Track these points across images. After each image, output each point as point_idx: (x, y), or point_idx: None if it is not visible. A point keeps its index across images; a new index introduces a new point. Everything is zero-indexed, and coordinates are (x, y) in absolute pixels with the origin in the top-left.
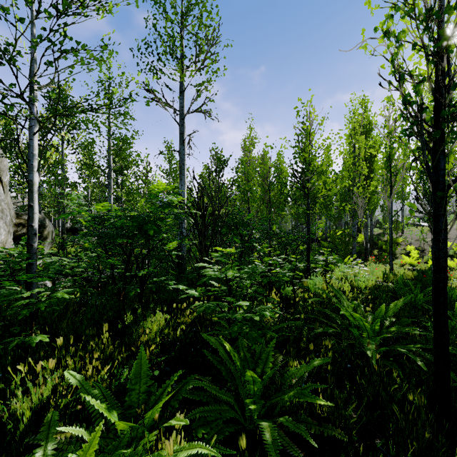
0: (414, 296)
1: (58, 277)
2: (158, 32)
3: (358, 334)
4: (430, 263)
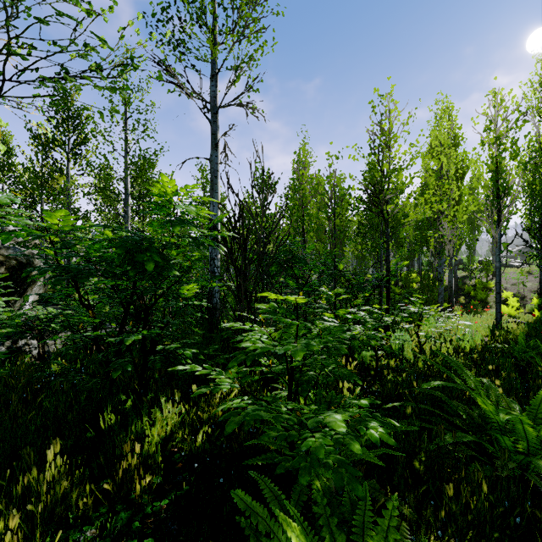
0: None
1: (43, 334)
2: None
3: (510, 444)
4: (536, 314)
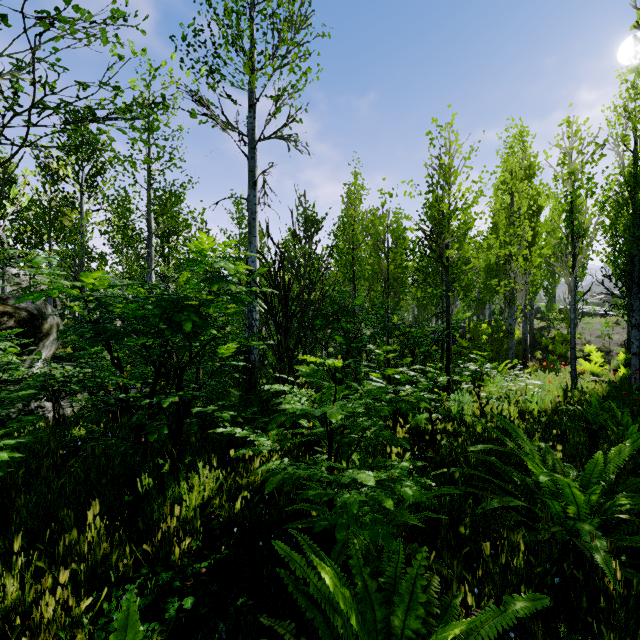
0: (623, 429)
1: (59, 395)
2: (214, 9)
3: (559, 509)
4: (622, 372)
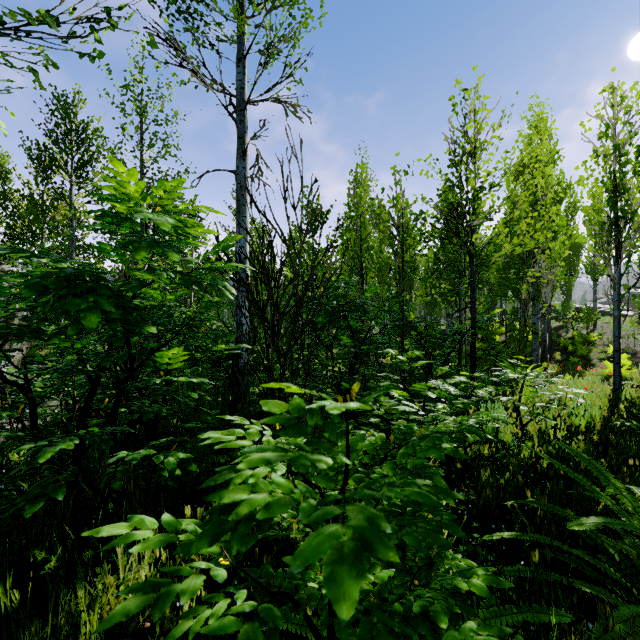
0: None
1: None
2: None
3: None
4: None
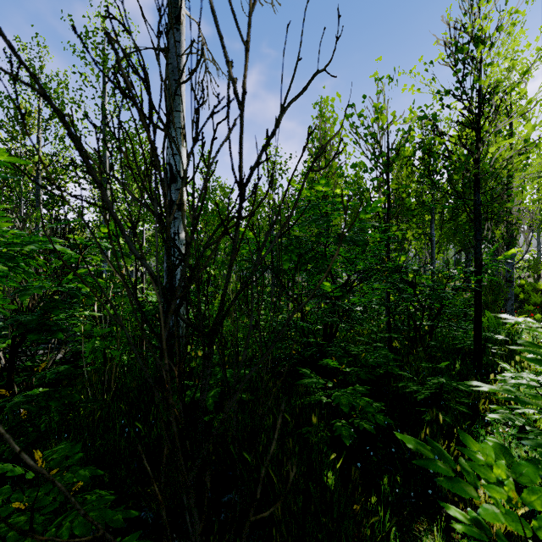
0: None
1: None
2: None
3: None
4: None
